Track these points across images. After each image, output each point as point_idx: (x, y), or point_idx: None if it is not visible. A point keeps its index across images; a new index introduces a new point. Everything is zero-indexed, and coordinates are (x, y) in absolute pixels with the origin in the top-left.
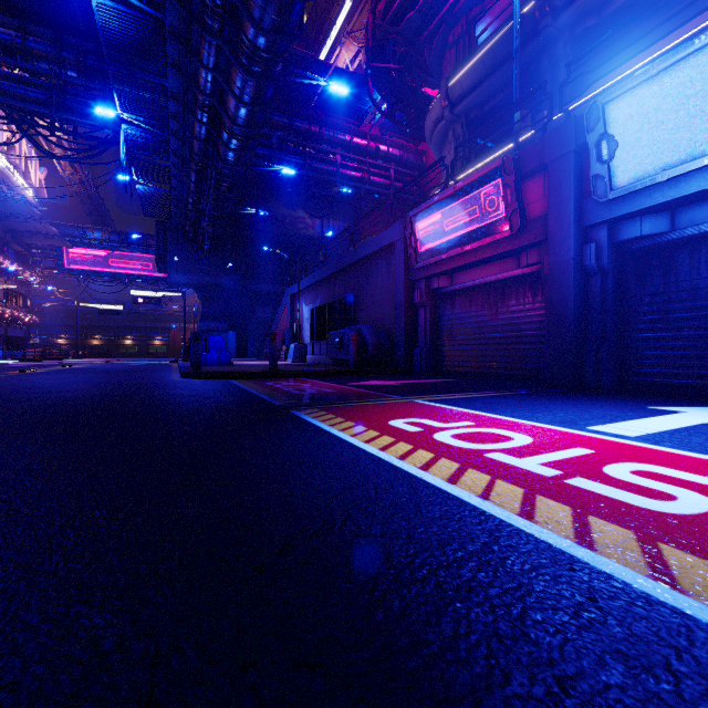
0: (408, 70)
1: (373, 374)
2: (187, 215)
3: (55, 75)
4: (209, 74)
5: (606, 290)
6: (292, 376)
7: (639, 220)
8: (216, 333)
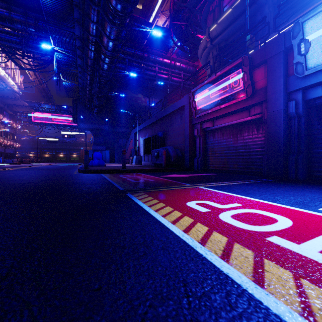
0: (190, 25)
1: (173, 171)
2: (86, 96)
3: (24, 30)
4: (94, 25)
5: (301, 126)
6: (133, 172)
7: (321, 87)
8: (100, 151)
